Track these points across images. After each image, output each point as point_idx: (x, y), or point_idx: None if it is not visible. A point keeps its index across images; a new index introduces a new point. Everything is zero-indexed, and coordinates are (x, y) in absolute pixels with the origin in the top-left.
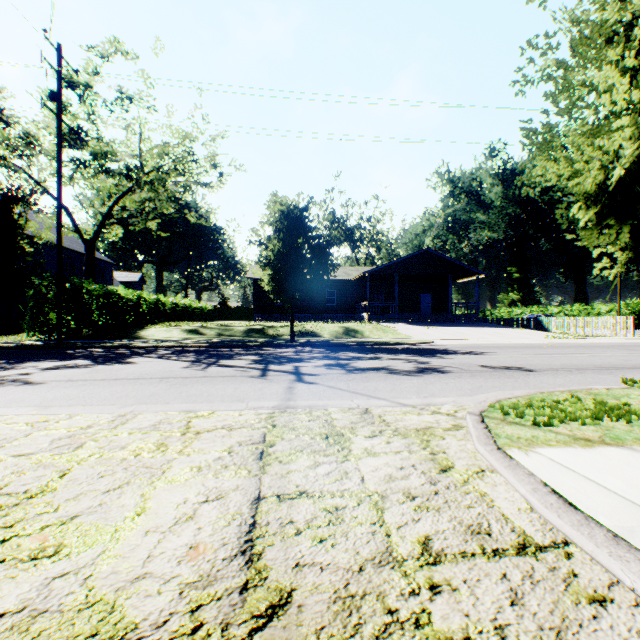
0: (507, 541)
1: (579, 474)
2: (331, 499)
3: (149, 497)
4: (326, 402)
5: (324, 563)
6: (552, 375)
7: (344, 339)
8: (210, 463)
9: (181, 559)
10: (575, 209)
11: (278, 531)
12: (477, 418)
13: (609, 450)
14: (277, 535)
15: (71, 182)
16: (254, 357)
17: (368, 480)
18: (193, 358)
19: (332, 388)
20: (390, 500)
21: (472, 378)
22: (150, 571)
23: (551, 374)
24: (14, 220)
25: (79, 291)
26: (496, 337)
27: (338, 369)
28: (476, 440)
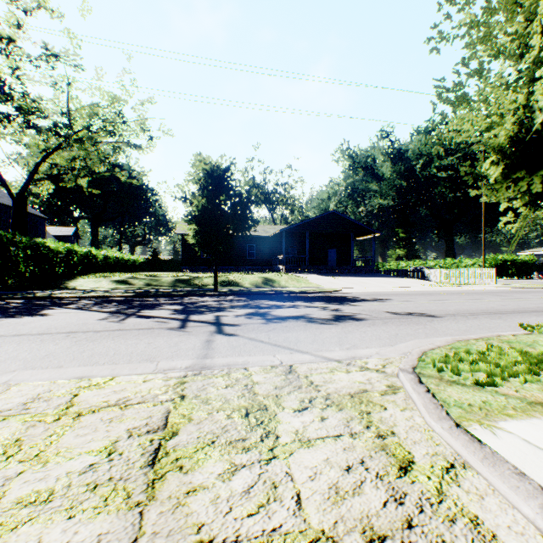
0: None
1: None
2: None
3: None
4: (246, 359)
5: None
6: (453, 321)
7: (263, 288)
8: (71, 481)
9: None
10: (486, 164)
11: None
12: (413, 377)
13: None
14: None
15: None
16: (177, 307)
17: (307, 502)
18: (114, 308)
19: (253, 340)
20: None
21: (385, 325)
22: None
23: (452, 320)
24: None
25: (3, 243)
26: (391, 285)
27: (258, 318)
28: (426, 412)
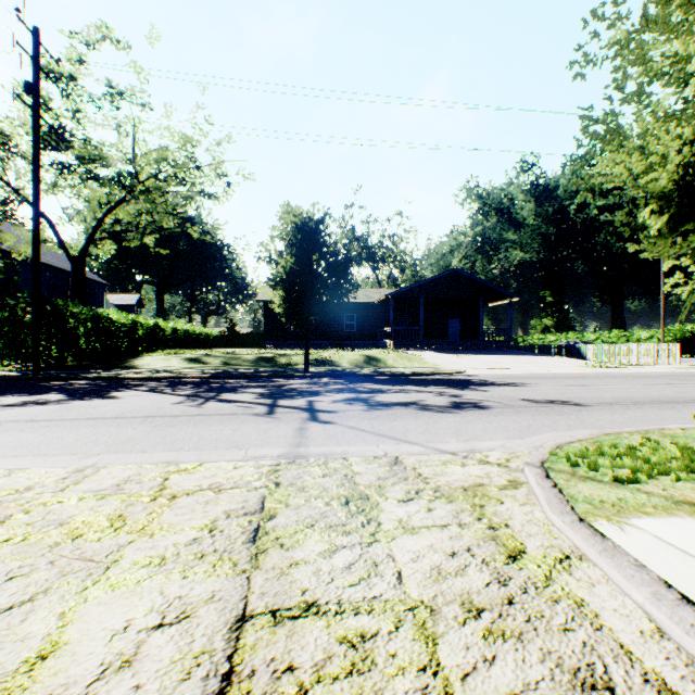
0: None
1: None
2: (354, 618)
3: (71, 619)
4: (345, 448)
5: None
6: (608, 411)
7: (365, 369)
8: (180, 550)
9: None
10: (645, 213)
11: (268, 691)
12: (539, 471)
13: None
14: None
15: (55, 190)
16: (262, 390)
17: (408, 578)
18: (190, 391)
19: (353, 429)
20: (444, 618)
21: (517, 415)
22: None
23: (606, 409)
24: None
25: (62, 314)
26: (532, 366)
27: (359, 404)
28: (547, 506)
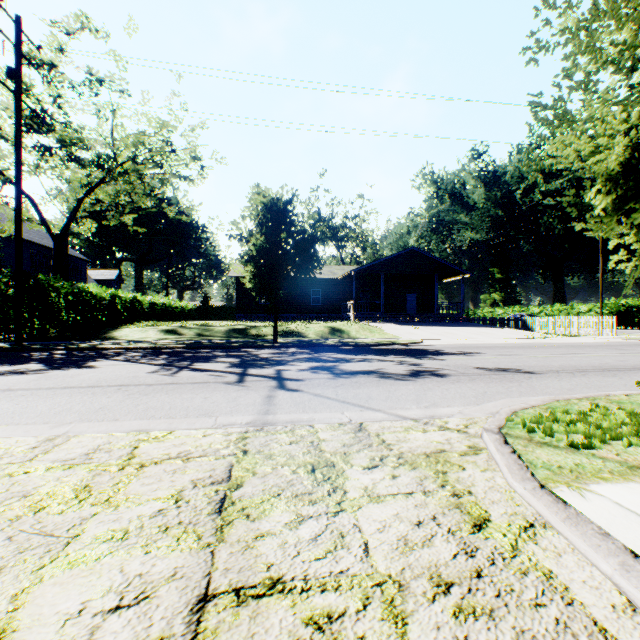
0: None
1: None
2: (321, 596)
3: (23, 602)
4: (312, 415)
5: None
6: (555, 378)
7: (330, 339)
8: (143, 523)
9: None
10: (592, 193)
11: None
12: (498, 437)
13: None
14: None
15: (37, 171)
16: (233, 359)
17: (375, 550)
18: (164, 361)
19: (318, 397)
20: (413, 594)
21: (472, 382)
22: None
23: (554, 377)
24: None
25: (44, 288)
26: (483, 337)
27: (325, 373)
28: (508, 473)
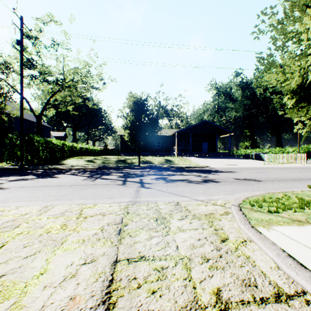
0: (268, 291)
1: (301, 243)
2: (159, 261)
3: (50, 261)
4: (156, 198)
5: (155, 310)
6: (271, 183)
7: (165, 165)
8: (90, 237)
9: (63, 308)
10: (285, 98)
11: (126, 285)
12: (237, 208)
13: None
14: (126, 288)
15: (29, 86)
16: (120, 174)
17: (180, 248)
18: (88, 175)
19: (159, 191)
20: (194, 262)
21: (231, 185)
22: None
23: (270, 183)
24: None
25: (32, 141)
26: (239, 164)
27: (162, 180)
28: (239, 221)
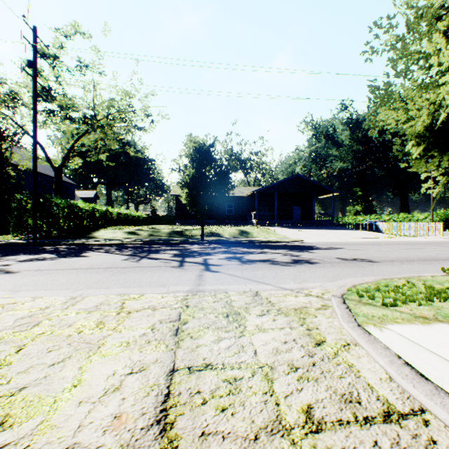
0: (374, 409)
1: (424, 347)
2: (231, 371)
3: (85, 370)
4: (227, 287)
5: (225, 432)
6: (389, 265)
7: (239, 238)
8: (136, 339)
9: (106, 429)
10: (409, 145)
11: (188, 401)
12: (340, 300)
13: (443, 326)
14: (187, 405)
15: (44, 126)
16: (175, 252)
17: (260, 353)
18: (130, 252)
19: (231, 275)
20: (278, 371)
21: (332, 267)
22: (79, 441)
23: (389, 264)
24: (2, 153)
25: (50, 204)
26: (346, 237)
27: (235, 261)
28: (341, 318)
